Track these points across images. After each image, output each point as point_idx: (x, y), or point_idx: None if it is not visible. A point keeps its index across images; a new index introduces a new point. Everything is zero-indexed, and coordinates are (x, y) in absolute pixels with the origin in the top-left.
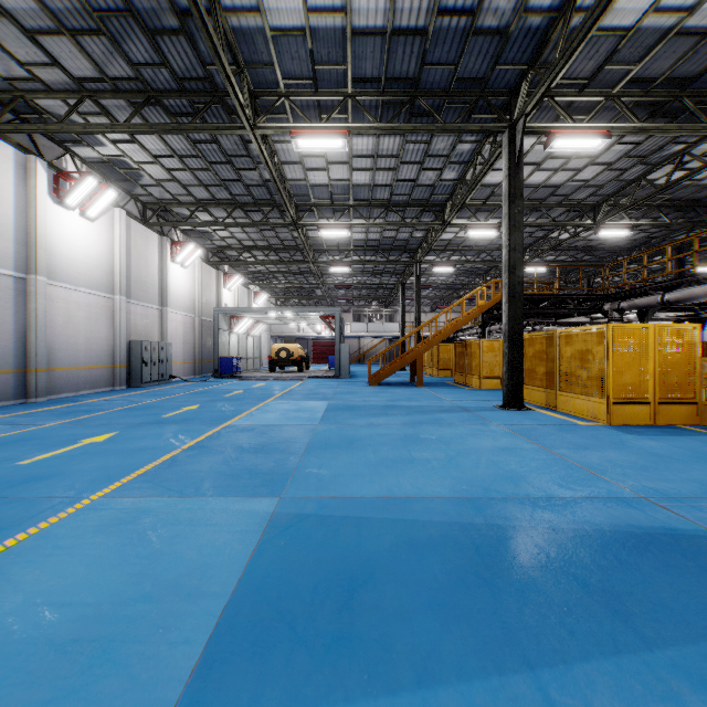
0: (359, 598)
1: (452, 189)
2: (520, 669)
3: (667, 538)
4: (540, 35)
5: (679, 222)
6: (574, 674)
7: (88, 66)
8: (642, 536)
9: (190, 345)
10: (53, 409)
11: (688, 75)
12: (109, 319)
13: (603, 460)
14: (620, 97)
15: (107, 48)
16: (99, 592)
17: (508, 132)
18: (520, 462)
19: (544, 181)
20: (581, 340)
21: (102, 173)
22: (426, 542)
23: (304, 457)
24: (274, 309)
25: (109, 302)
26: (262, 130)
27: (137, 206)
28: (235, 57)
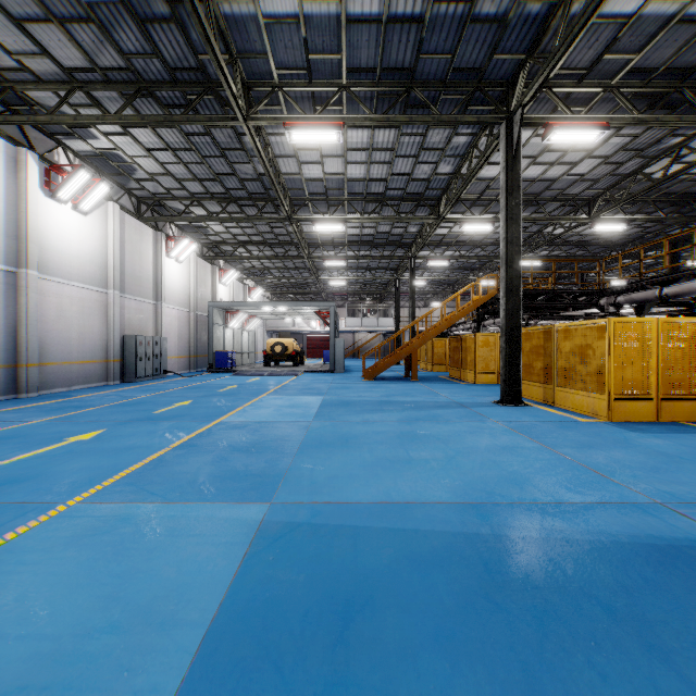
0: (356, 628)
1: (447, 183)
2: None
3: (693, 552)
4: (539, 23)
5: (675, 217)
6: None
7: (78, 56)
8: (665, 549)
9: (185, 339)
10: (43, 404)
11: (689, 65)
12: (103, 314)
13: (610, 460)
14: (619, 88)
15: (97, 36)
16: (61, 620)
17: (505, 123)
18: (523, 462)
19: (539, 175)
20: (581, 335)
21: (95, 167)
22: (429, 557)
23: (297, 457)
24: (269, 304)
25: (103, 296)
26: (255, 122)
27: (131, 200)
28: (228, 46)
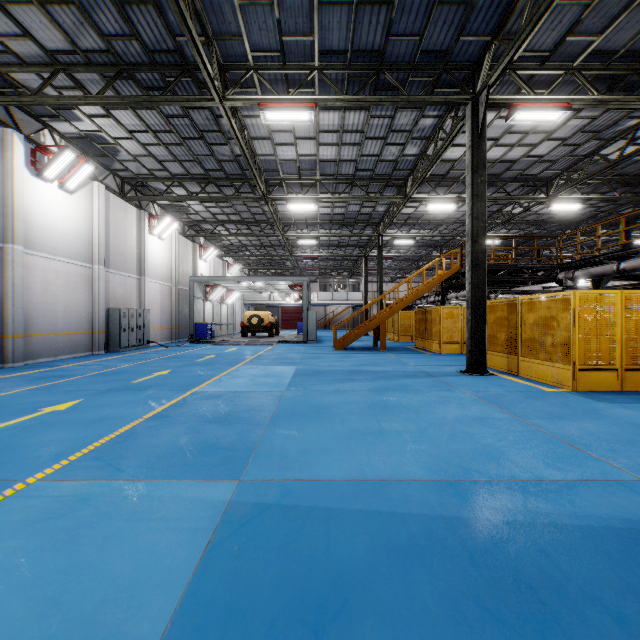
0: None
1: (413, 164)
2: None
3: None
4: (505, 5)
5: (628, 196)
6: None
7: (60, 38)
8: None
9: (167, 312)
10: (27, 374)
11: None
12: (88, 288)
13: (583, 432)
14: (580, 71)
15: (77, 18)
16: None
17: (471, 103)
18: (496, 434)
19: (501, 156)
20: (545, 307)
21: (80, 149)
22: (409, 547)
23: (269, 429)
24: (246, 279)
25: (88, 271)
26: (231, 103)
27: (116, 180)
28: (204, 28)
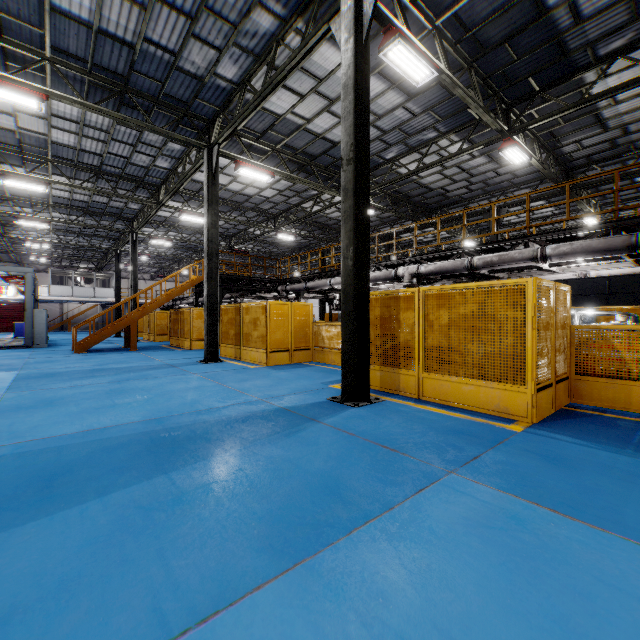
0: (59, 481)
1: (166, 176)
2: (161, 475)
3: (260, 414)
4: (227, 93)
5: (321, 237)
6: (187, 469)
7: None
8: (249, 415)
9: None
10: None
11: (314, 154)
12: None
13: (252, 385)
14: (280, 153)
15: None
16: None
17: (207, 151)
18: (201, 394)
19: (240, 190)
20: (254, 311)
21: None
22: (117, 446)
23: None
24: None
25: None
26: None
27: None
28: None
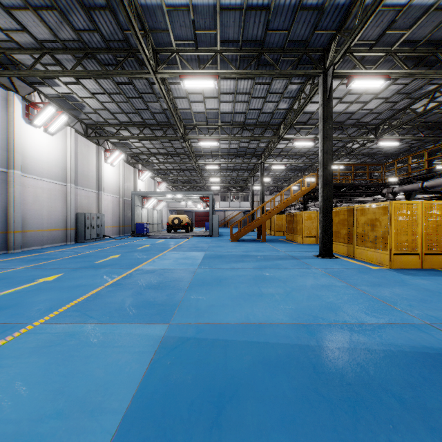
0: (226, 414)
1: (284, 115)
2: None
3: None
4: (345, 10)
5: (430, 136)
6: None
7: (46, 32)
8: (435, 356)
9: (117, 215)
10: (24, 257)
11: (441, 38)
12: (63, 199)
13: (393, 294)
14: (395, 53)
15: (58, 19)
16: (23, 408)
17: (322, 75)
18: (336, 296)
19: (343, 110)
20: (371, 212)
21: (58, 105)
22: (276, 362)
23: (187, 292)
24: (170, 193)
25: (63, 187)
26: (161, 75)
27: (82, 126)
28: (143, 25)
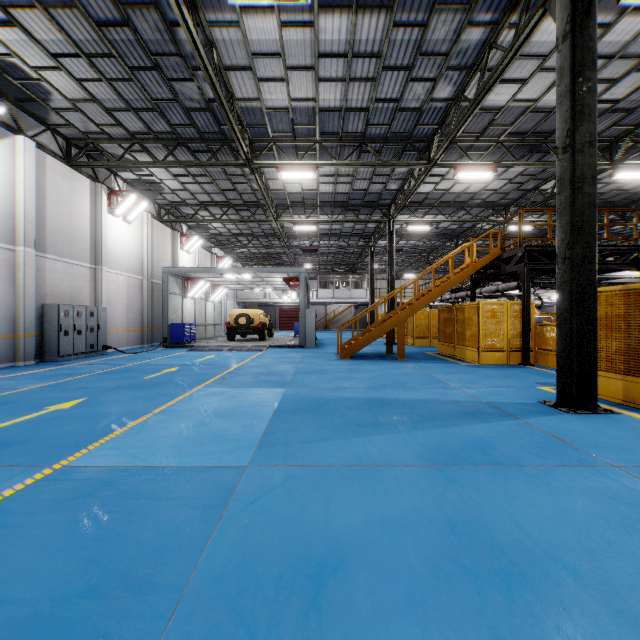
0: None
1: (442, 116)
2: None
3: None
4: None
5: None
6: None
7: None
8: None
9: (137, 310)
10: None
11: None
12: (9, 276)
13: None
14: None
15: None
16: None
17: None
18: None
19: None
20: None
21: None
22: None
23: None
24: (230, 270)
25: (9, 254)
26: None
27: (56, 140)
28: None
